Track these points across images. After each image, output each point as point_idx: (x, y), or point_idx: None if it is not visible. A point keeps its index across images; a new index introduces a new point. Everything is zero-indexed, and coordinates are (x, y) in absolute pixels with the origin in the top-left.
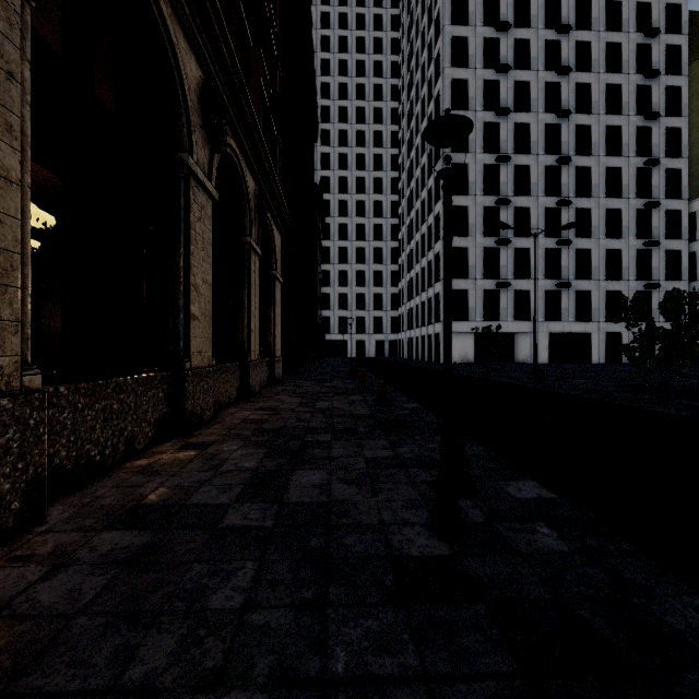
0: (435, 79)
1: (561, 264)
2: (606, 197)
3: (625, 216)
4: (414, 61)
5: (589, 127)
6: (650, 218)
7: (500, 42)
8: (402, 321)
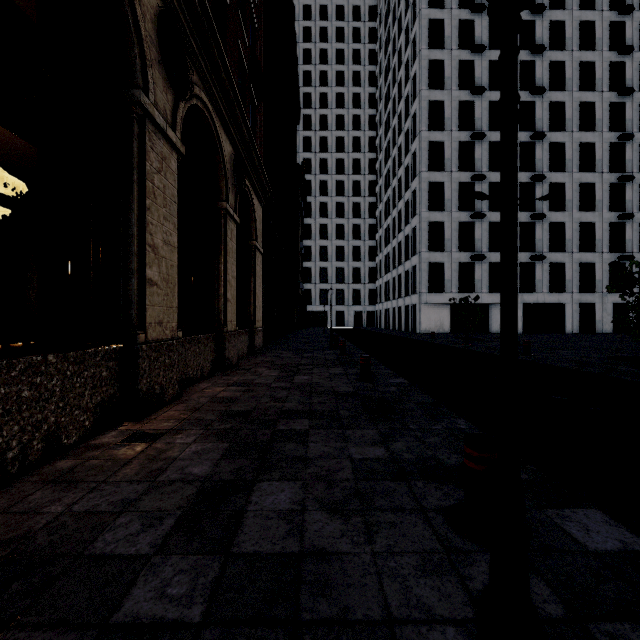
0: (411, 61)
1: (535, 237)
2: (580, 171)
3: (598, 190)
4: (391, 47)
5: (562, 103)
6: (623, 192)
7: (475, 23)
8: (379, 293)
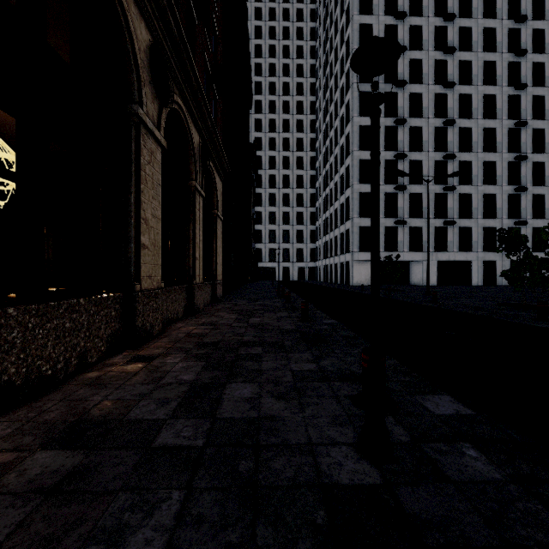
0: (345, 58)
1: (447, 206)
2: (484, 151)
3: (499, 167)
4: (329, 45)
5: (470, 95)
6: (519, 169)
7: (398, 27)
8: (319, 252)
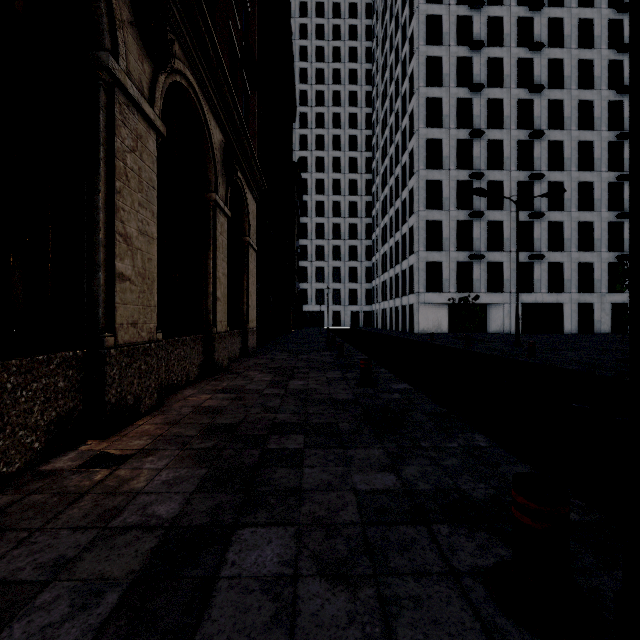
0: (409, 57)
1: (534, 237)
2: (578, 170)
3: (597, 189)
4: (388, 44)
5: (561, 102)
6: (622, 191)
7: (474, 19)
8: (376, 293)
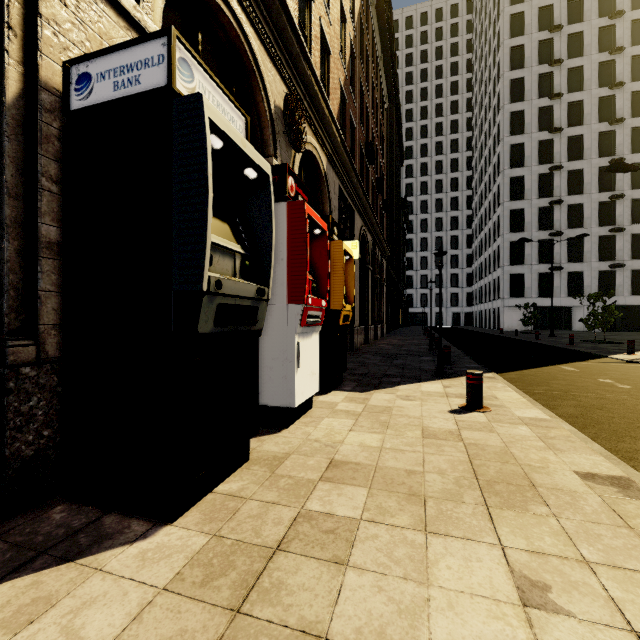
0: (497, 110)
1: (616, 248)
2: None
3: None
4: (483, 87)
5: None
6: None
7: (554, 74)
8: (475, 296)
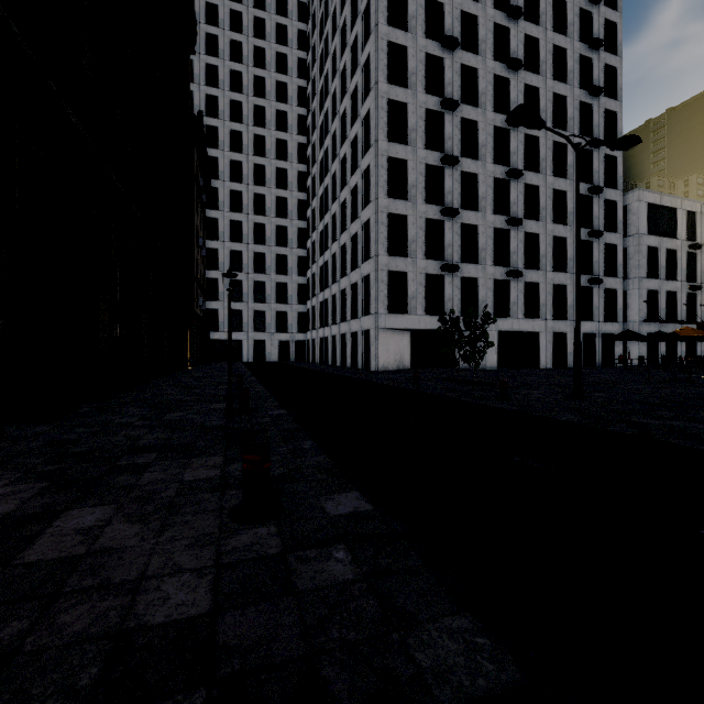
0: None
1: (511, 249)
2: (552, 175)
3: (570, 200)
4: None
5: (536, 90)
6: (591, 207)
7: None
8: (312, 317)
